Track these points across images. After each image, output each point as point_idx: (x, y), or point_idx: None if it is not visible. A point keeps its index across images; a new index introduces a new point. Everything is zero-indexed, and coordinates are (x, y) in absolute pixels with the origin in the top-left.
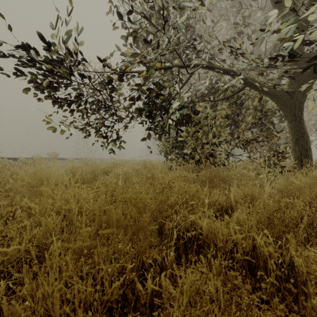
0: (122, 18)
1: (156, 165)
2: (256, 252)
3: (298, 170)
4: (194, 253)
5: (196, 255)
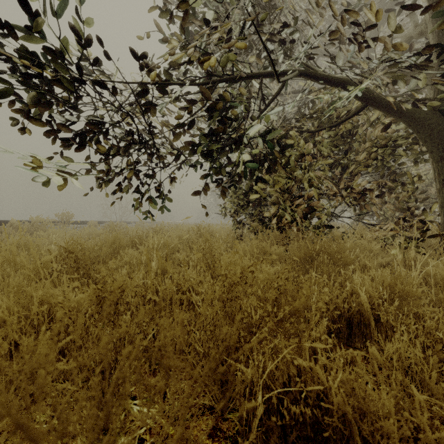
0: None
1: (218, 232)
2: None
3: None
4: (304, 443)
5: None
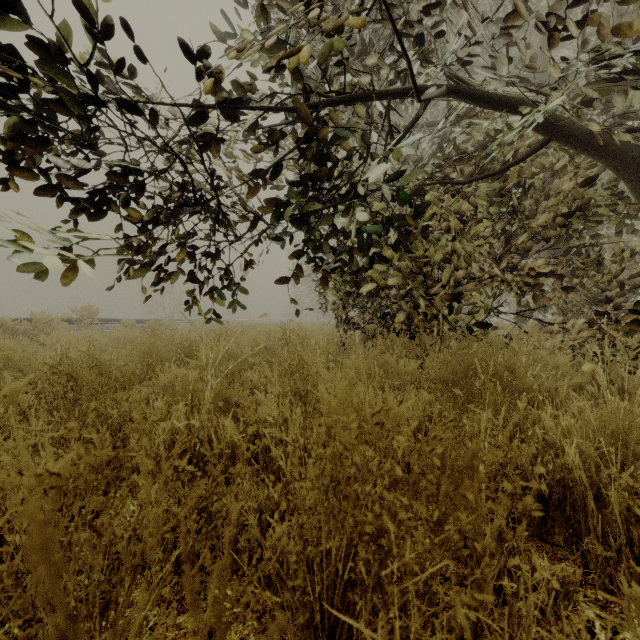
0: None
1: (314, 337)
2: None
3: None
4: None
5: None
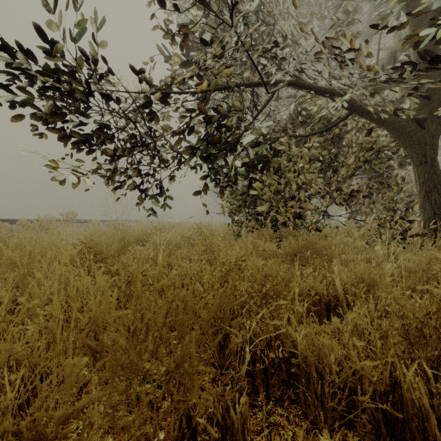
0: (162, 1)
1: (217, 230)
2: (398, 393)
3: (430, 238)
4: (280, 385)
5: (285, 388)
